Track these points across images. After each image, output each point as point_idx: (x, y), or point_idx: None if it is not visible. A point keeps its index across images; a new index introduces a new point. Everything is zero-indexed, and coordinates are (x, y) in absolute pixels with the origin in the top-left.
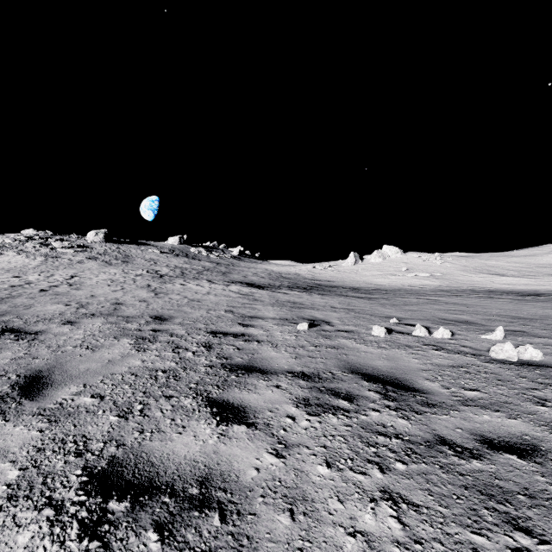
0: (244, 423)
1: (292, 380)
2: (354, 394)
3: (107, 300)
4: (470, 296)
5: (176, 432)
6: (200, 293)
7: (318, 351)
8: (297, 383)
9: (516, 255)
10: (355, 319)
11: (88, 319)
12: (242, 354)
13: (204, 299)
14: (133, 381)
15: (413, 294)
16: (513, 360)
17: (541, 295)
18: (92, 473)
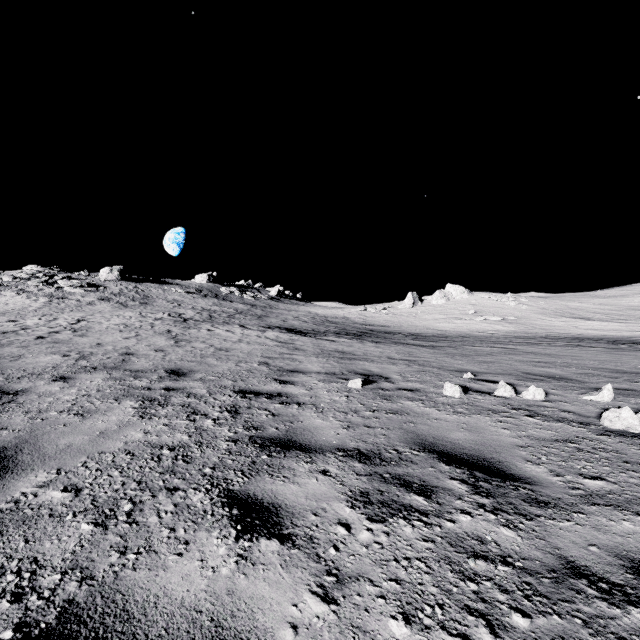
0: (276, 535)
1: (345, 462)
2: (431, 485)
3: (115, 349)
4: (553, 344)
5: (174, 553)
6: (230, 341)
7: (377, 418)
8: (352, 467)
9: (602, 296)
10: (420, 374)
11: (87, 374)
12: (278, 423)
13: (234, 348)
14: (126, 464)
15: (485, 342)
16: (635, 431)
17: (637, 343)
18: (29, 638)
